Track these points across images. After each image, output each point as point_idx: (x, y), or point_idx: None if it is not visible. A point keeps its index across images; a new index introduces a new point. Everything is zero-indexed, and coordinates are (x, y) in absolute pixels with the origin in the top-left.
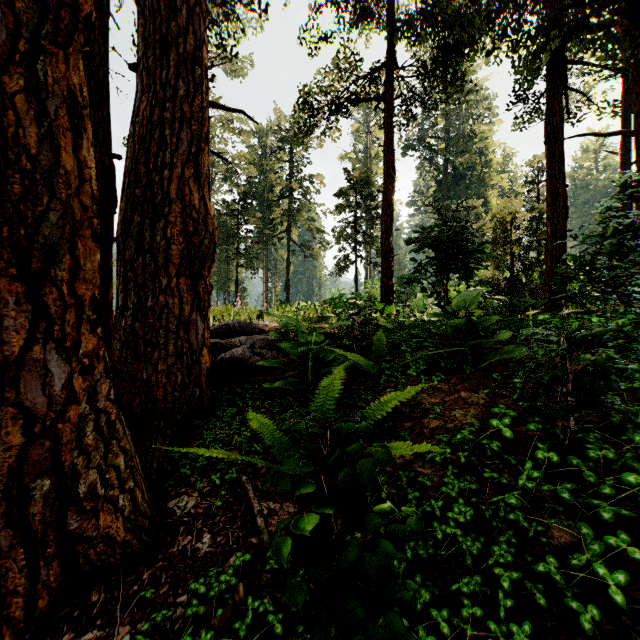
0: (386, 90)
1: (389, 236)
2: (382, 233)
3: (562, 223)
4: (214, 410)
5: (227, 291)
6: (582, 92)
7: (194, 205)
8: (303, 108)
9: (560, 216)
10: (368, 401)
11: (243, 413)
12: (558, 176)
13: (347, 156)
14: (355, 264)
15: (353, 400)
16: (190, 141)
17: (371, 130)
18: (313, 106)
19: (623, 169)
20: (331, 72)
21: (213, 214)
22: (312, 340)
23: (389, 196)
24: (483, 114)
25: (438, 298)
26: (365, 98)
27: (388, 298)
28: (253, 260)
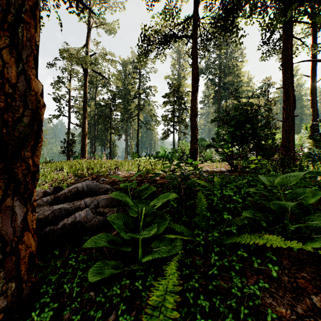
0: (193, 31)
1: (195, 118)
2: (191, 116)
3: (292, 111)
4: (37, 298)
5: (106, 146)
6: (300, 39)
7: (9, 79)
8: (144, 41)
9: (291, 107)
10: (203, 300)
11: (65, 307)
12: (290, 85)
13: (169, 77)
14: (173, 133)
15: (185, 293)
16: (5, 8)
17: (181, 64)
18: (150, 40)
19: (312, 84)
20: (160, 20)
21: (40, 91)
22: (143, 214)
23: (195, 94)
24: (238, 56)
25: (226, 156)
26: (181, 36)
27: (194, 155)
28: (119, 130)
